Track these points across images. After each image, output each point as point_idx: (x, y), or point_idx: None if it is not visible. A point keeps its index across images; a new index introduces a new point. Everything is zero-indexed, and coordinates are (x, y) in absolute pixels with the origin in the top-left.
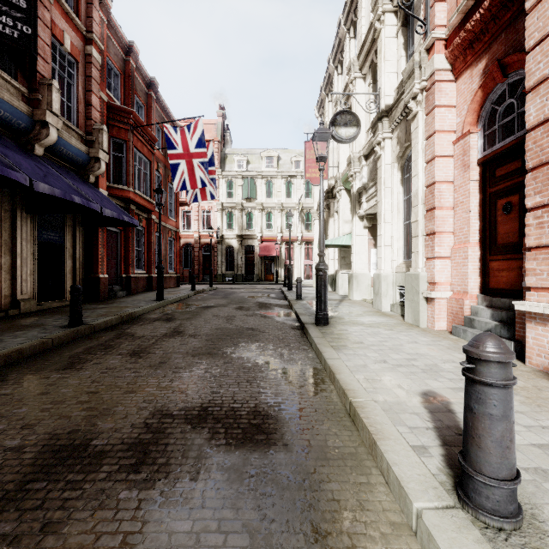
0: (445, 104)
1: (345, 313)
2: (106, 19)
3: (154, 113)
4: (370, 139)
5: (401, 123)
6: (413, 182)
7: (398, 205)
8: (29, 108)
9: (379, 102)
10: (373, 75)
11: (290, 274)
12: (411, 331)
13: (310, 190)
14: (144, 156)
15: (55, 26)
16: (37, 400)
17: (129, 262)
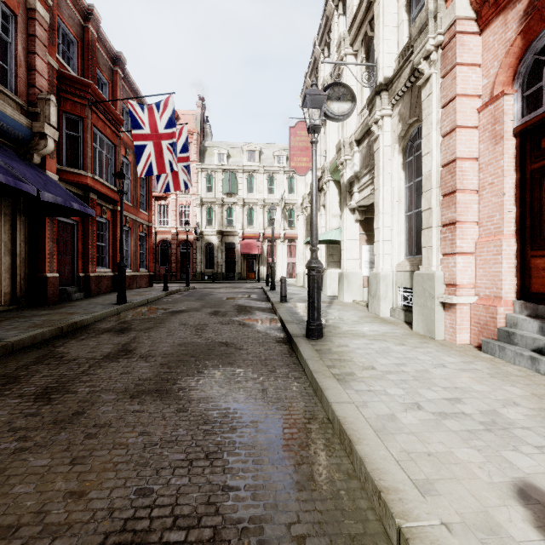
0: (468, 61)
1: (339, 320)
2: None
3: (121, 93)
4: (363, 120)
5: (403, 96)
6: (424, 161)
7: (399, 193)
8: None
9: (377, 74)
10: (366, 50)
11: (273, 273)
12: (428, 346)
13: (293, 185)
14: (107, 138)
15: None
16: None
17: (88, 259)
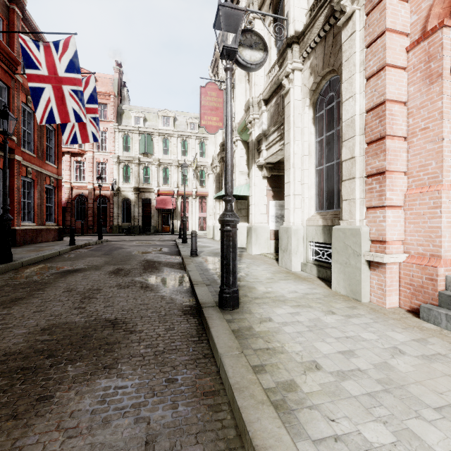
0: None
1: (252, 277)
2: None
3: None
4: (272, 79)
5: (316, 47)
6: (344, 107)
7: (309, 147)
8: None
9: (287, 28)
10: (274, 13)
11: (184, 227)
12: (360, 314)
13: (203, 150)
14: None
15: None
16: None
17: None
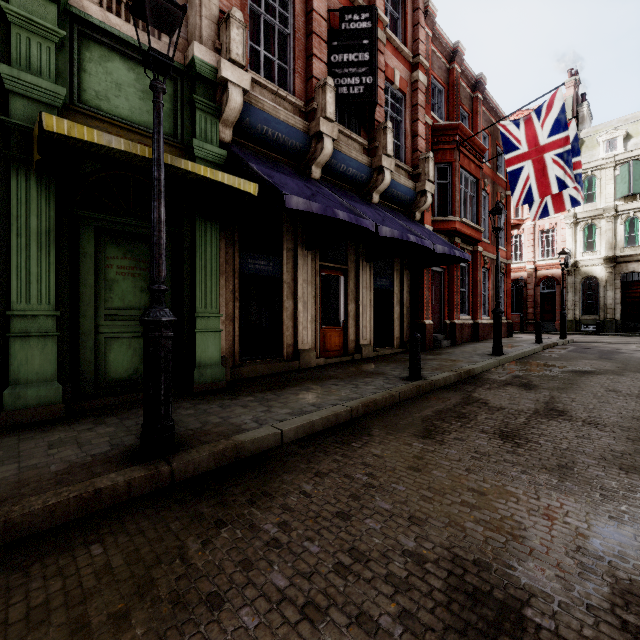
0: None
1: None
2: (431, 32)
3: (480, 118)
4: None
5: None
6: None
7: None
8: (369, 159)
9: None
10: None
11: None
12: None
13: None
14: (470, 175)
15: (387, 67)
16: (410, 477)
17: (452, 307)
